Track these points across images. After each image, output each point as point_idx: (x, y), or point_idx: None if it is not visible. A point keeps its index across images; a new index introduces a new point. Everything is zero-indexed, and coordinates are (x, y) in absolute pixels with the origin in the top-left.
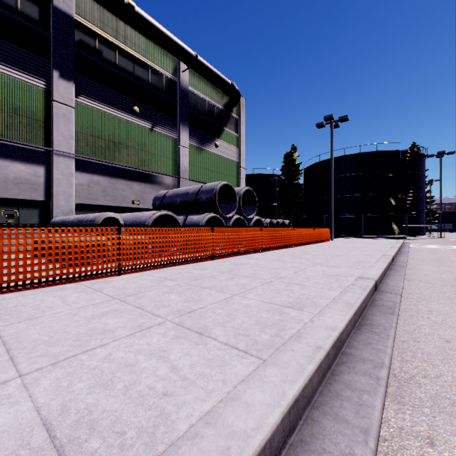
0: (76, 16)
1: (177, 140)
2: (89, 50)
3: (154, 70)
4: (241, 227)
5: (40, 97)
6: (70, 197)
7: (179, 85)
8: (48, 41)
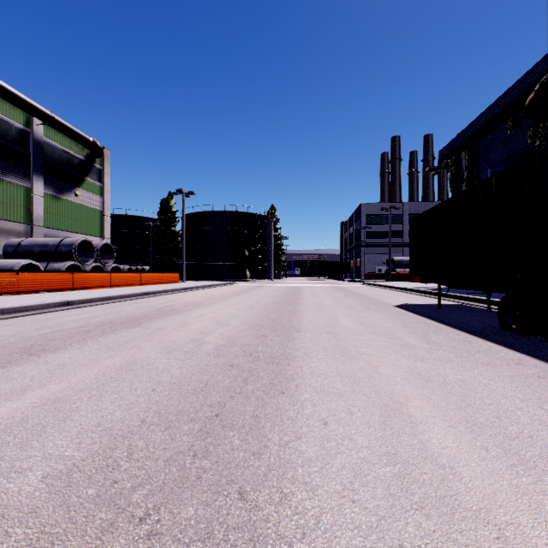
0: None
1: (30, 188)
2: None
3: (3, 121)
4: (95, 272)
5: None
6: None
7: (33, 137)
8: None
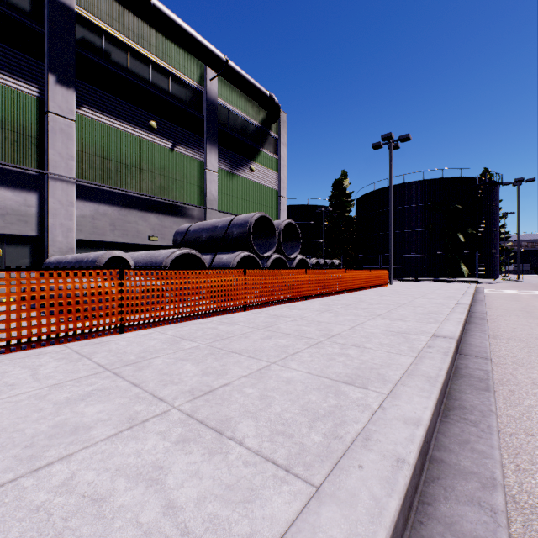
0: (78, 8)
1: (204, 162)
2: (94, 50)
3: (176, 78)
4: (282, 269)
5: (32, 107)
6: (70, 231)
7: (207, 95)
8: (41, 38)
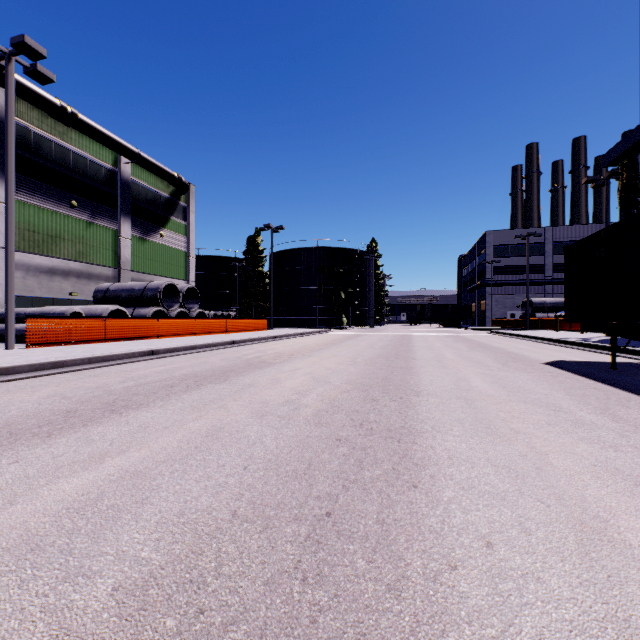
0: None
1: (118, 231)
2: (25, 147)
3: (93, 162)
4: (180, 318)
5: None
6: None
7: (121, 176)
8: None
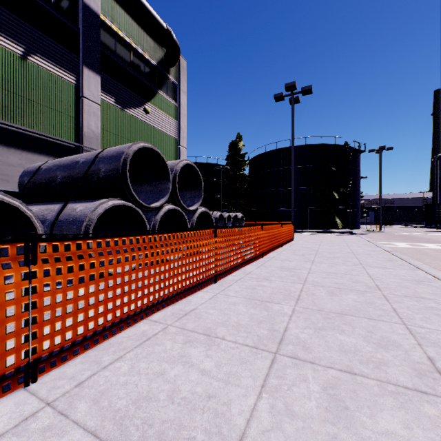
0: None
1: (79, 88)
2: None
3: None
4: (168, 232)
5: None
6: None
7: (83, 3)
8: None
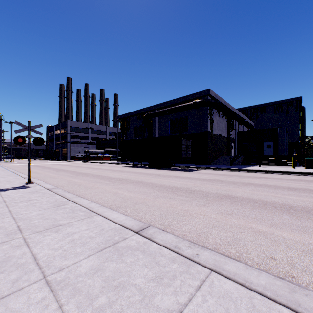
0: None
1: None
2: None
3: None
4: None
5: None
6: None
7: None
8: None
